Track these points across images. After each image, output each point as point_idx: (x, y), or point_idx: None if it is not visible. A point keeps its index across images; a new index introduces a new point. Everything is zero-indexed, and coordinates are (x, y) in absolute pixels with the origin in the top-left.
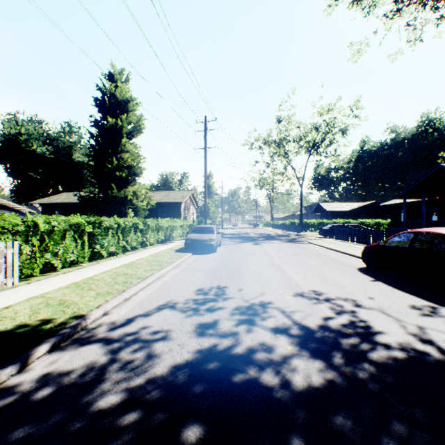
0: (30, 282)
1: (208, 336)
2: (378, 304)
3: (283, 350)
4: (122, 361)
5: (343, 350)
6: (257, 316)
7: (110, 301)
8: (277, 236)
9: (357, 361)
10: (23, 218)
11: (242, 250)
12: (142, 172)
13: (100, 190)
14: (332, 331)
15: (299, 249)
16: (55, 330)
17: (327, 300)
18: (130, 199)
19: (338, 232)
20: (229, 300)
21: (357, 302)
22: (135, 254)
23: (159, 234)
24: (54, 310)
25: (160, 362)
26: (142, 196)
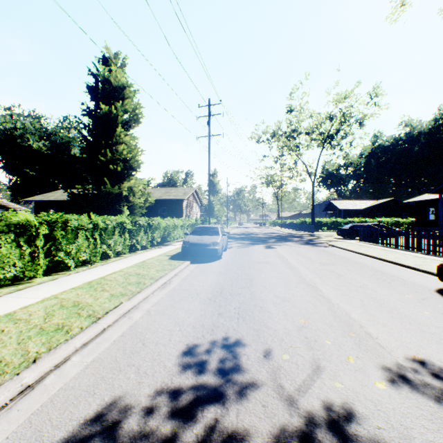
0: None
1: None
2: None
3: None
4: None
5: None
6: None
7: None
8: (288, 236)
9: None
10: None
11: (253, 256)
12: (139, 166)
13: (93, 185)
14: None
15: (325, 255)
16: None
17: None
18: (126, 196)
19: (364, 233)
20: (250, 395)
21: None
22: (115, 263)
23: (154, 235)
24: None
25: None
26: (140, 192)
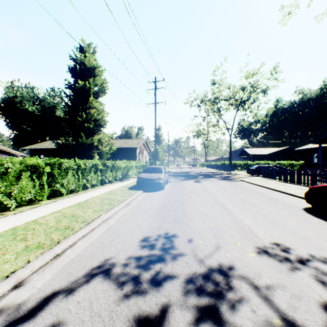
0: None
1: None
2: None
3: None
4: None
5: None
6: (222, 297)
7: (31, 262)
8: (212, 174)
9: None
10: None
11: (186, 187)
12: (105, 124)
13: (73, 138)
14: None
15: (235, 187)
16: None
17: (302, 261)
18: (96, 145)
19: (265, 171)
20: (179, 258)
21: None
22: (92, 192)
23: (117, 173)
24: None
25: None
26: (106, 143)
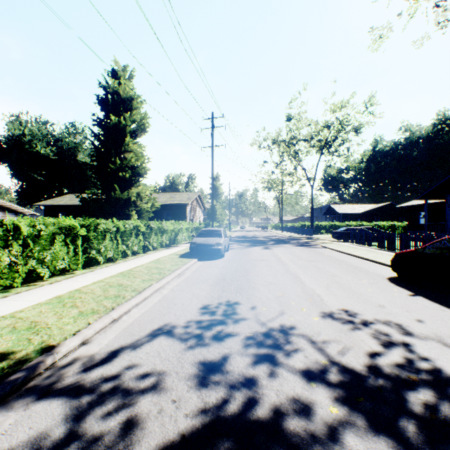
0: (7, 295)
1: (215, 385)
2: (433, 330)
3: (326, 415)
4: (86, 436)
5: (417, 416)
6: (279, 348)
7: (93, 324)
8: (287, 239)
9: (447, 444)
10: (3, 221)
11: (252, 255)
12: (146, 173)
13: (103, 191)
14: (387, 377)
15: (314, 255)
16: (5, 374)
17: (364, 323)
18: (134, 201)
19: (355, 235)
20: (241, 322)
21: (404, 328)
22: (135, 260)
23: (163, 238)
24: (18, 338)
25: (142, 439)
26: (147, 197)
